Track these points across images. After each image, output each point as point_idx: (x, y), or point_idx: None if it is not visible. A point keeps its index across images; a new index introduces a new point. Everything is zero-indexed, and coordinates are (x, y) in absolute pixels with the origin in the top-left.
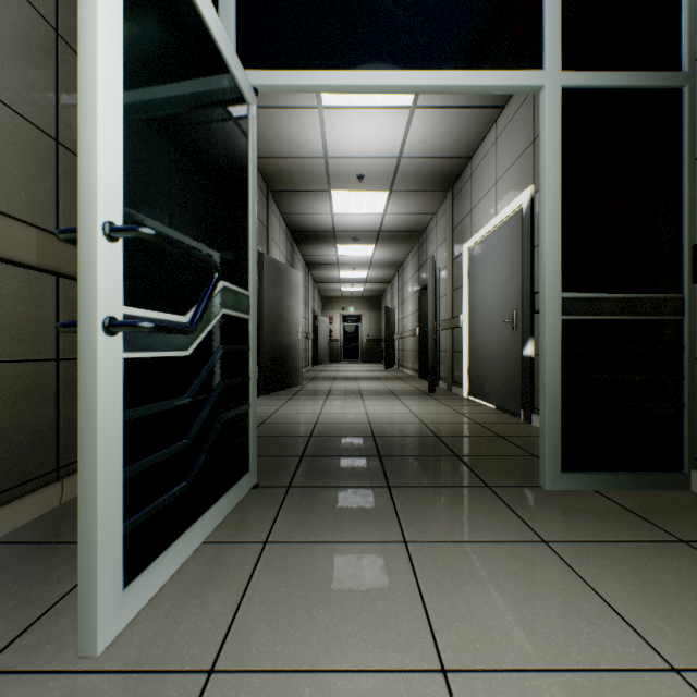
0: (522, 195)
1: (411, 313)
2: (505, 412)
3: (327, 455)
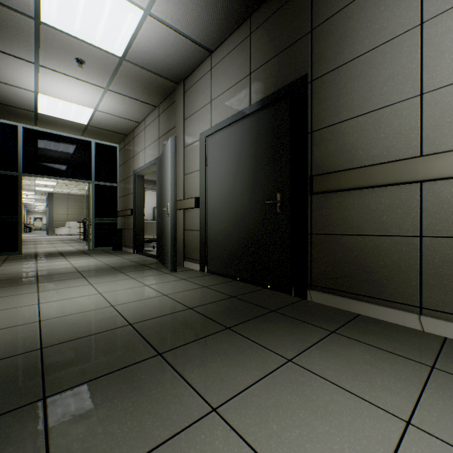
0: None
1: None
2: None
3: (78, 253)
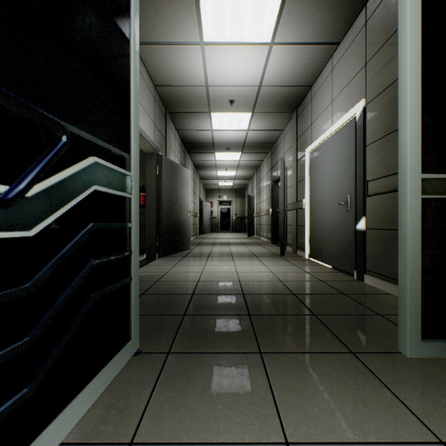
0: (355, 107)
1: (265, 199)
2: (340, 271)
3: (205, 314)
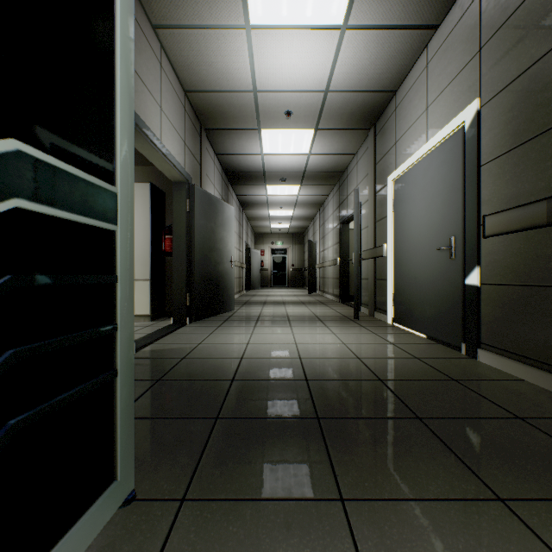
0: (463, 112)
1: (331, 245)
2: (440, 342)
3: (249, 417)
